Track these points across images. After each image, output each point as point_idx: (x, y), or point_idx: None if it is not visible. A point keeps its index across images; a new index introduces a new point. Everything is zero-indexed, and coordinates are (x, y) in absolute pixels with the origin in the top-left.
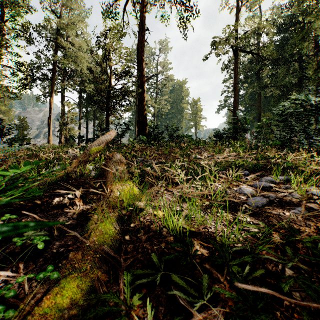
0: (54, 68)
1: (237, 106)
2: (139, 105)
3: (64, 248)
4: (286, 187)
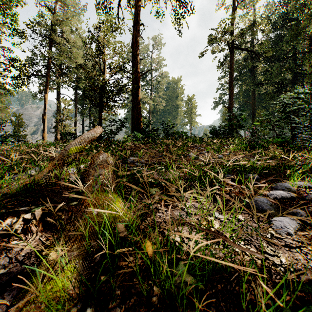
0: (49, 64)
1: (233, 103)
2: (133, 101)
3: None
4: (311, 198)
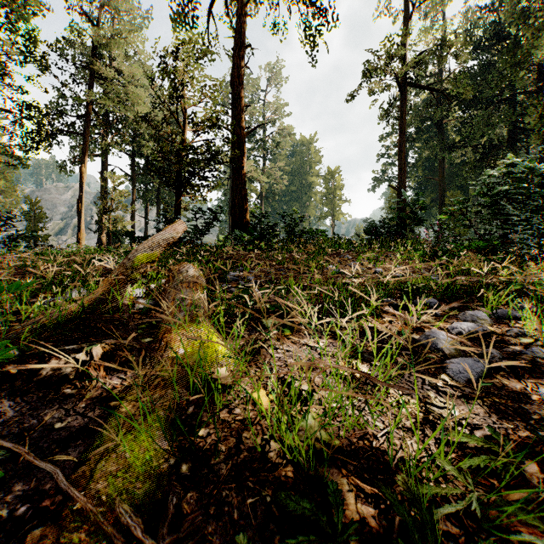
0: (88, 114)
1: (405, 180)
2: (234, 177)
3: (29, 503)
4: (515, 333)
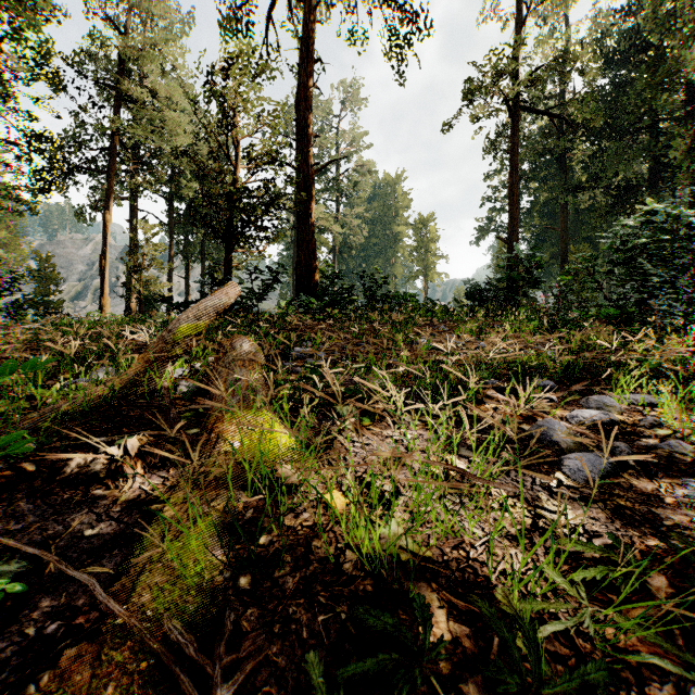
0: (113, 146)
1: (517, 231)
2: (300, 227)
3: (60, 621)
4: (650, 423)
